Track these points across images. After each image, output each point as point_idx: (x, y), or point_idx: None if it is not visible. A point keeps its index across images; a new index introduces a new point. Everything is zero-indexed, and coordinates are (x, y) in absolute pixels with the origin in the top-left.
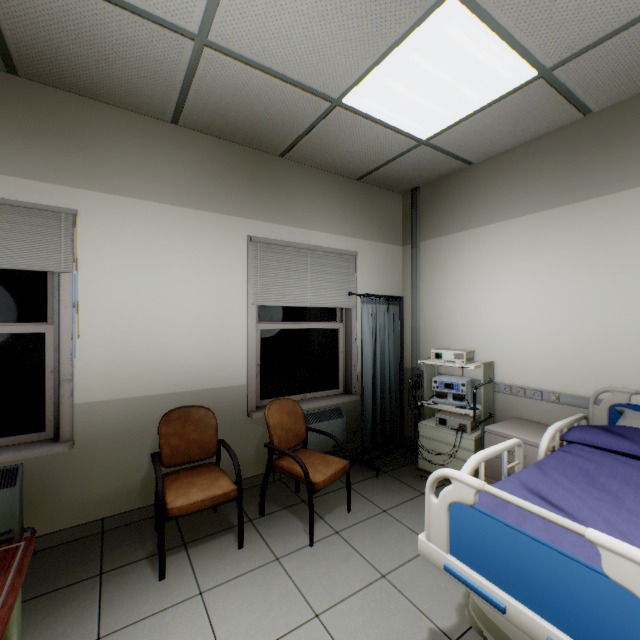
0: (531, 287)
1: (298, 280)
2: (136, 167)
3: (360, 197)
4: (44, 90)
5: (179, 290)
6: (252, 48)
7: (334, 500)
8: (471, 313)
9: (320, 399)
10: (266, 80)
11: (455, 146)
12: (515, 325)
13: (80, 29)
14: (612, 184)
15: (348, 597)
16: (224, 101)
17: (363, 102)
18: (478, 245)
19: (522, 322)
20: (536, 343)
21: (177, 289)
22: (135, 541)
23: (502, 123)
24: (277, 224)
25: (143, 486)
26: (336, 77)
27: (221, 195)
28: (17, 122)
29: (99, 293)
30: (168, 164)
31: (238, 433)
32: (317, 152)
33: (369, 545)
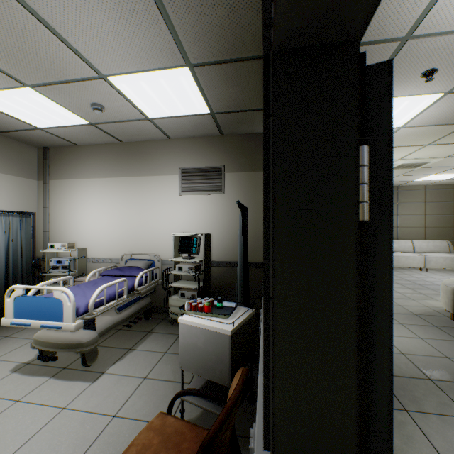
0: (104, 212)
1: None
2: None
3: None
4: None
5: None
6: None
7: None
8: (78, 223)
9: None
10: None
11: (63, 135)
12: (97, 229)
13: None
14: (130, 173)
15: None
16: None
17: None
18: (81, 188)
19: (100, 228)
20: (105, 237)
21: None
22: None
23: (84, 134)
24: None
25: None
26: None
27: None
28: None
29: None
30: None
31: None
32: None
33: None
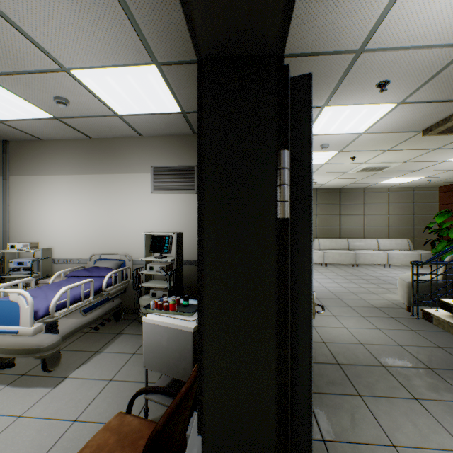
0: (71, 210)
1: None
2: None
3: None
4: None
5: None
6: None
7: None
8: (42, 222)
9: None
10: None
11: (24, 129)
12: (64, 228)
13: None
14: (99, 170)
15: None
16: None
17: None
18: (46, 185)
19: (67, 227)
20: (73, 237)
21: None
22: None
23: (49, 128)
24: None
25: None
26: None
27: None
28: None
29: None
30: None
31: None
32: None
33: None
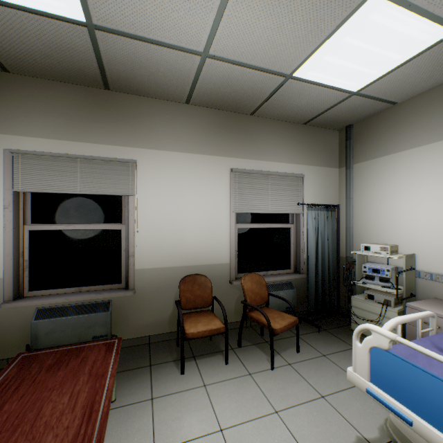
0: None
1: (262, 195)
2: (166, 132)
3: (306, 136)
4: (121, 95)
5: (189, 204)
6: (234, 54)
7: (287, 343)
8: (395, 217)
9: (277, 275)
10: (242, 70)
11: (381, 93)
12: (434, 226)
13: (141, 61)
14: None
15: (297, 405)
16: (216, 87)
17: (308, 73)
18: (401, 165)
19: (441, 224)
20: None
21: (188, 203)
22: (166, 351)
23: (421, 71)
24: (248, 159)
25: (170, 320)
26: (289, 61)
27: (213, 144)
28: (109, 115)
29: (147, 206)
30: (183, 128)
31: (224, 293)
32: (275, 109)
33: (312, 375)
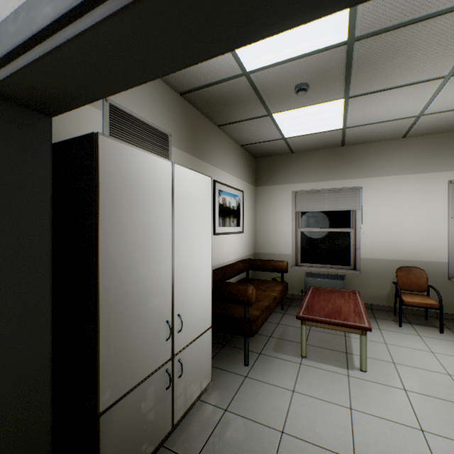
0: None
1: None
2: (384, 163)
3: None
4: (350, 147)
5: (404, 213)
6: (446, 108)
7: None
8: None
9: None
10: None
11: None
12: None
13: (369, 131)
14: None
15: None
16: (431, 124)
17: None
18: None
19: None
20: None
21: (403, 213)
22: (385, 315)
23: None
24: None
25: (387, 297)
26: None
27: (429, 163)
28: (343, 161)
29: (369, 216)
30: (399, 157)
31: (440, 287)
32: None
33: None
